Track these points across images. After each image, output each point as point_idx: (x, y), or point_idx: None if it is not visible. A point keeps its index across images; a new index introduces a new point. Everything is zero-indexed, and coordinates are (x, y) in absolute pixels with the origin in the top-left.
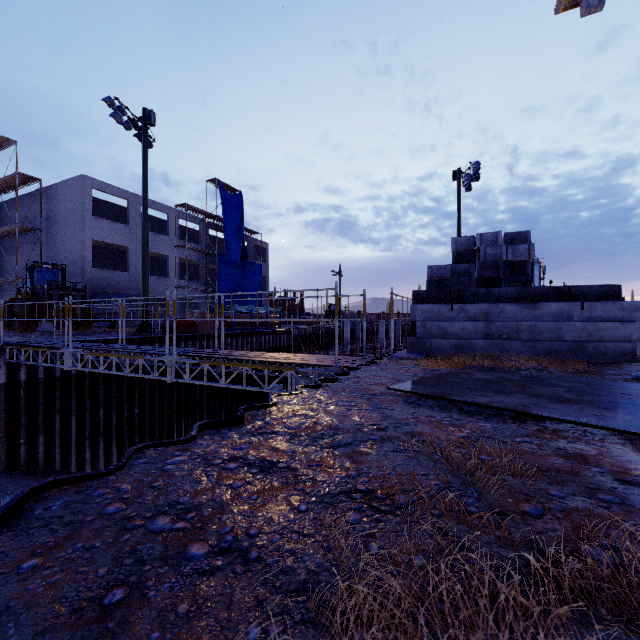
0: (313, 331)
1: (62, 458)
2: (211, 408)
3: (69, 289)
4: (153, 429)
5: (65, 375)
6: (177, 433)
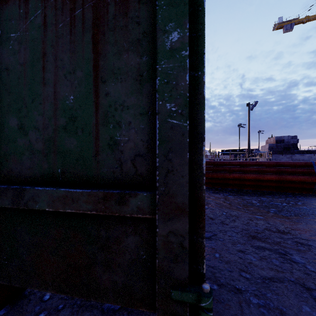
0: None
1: None
2: None
3: None
4: None
5: None
6: None
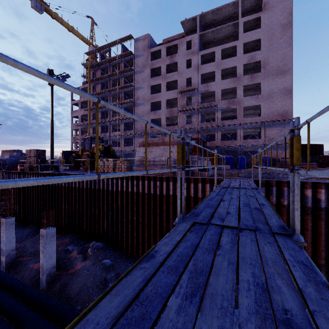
0: None
1: None
2: None
3: None
4: None
5: None
6: None
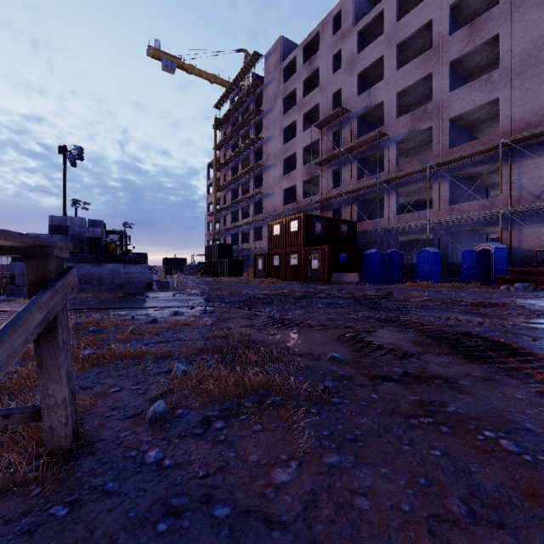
0: None
1: None
2: None
3: None
4: None
5: None
6: None
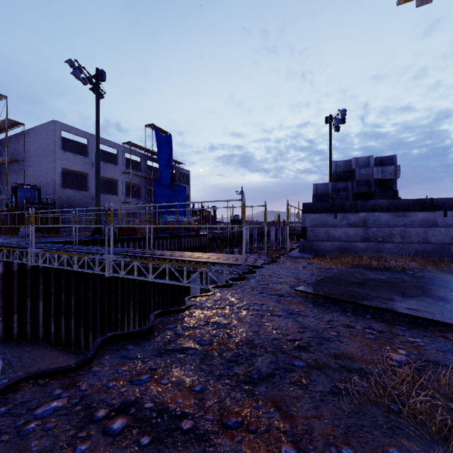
0: (222, 234)
1: (32, 331)
2: (147, 291)
3: (42, 203)
4: (103, 308)
5: (34, 268)
6: (121, 310)
